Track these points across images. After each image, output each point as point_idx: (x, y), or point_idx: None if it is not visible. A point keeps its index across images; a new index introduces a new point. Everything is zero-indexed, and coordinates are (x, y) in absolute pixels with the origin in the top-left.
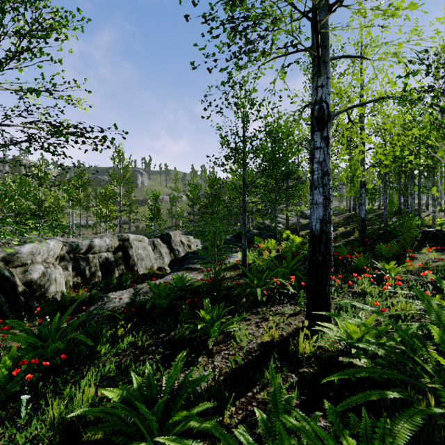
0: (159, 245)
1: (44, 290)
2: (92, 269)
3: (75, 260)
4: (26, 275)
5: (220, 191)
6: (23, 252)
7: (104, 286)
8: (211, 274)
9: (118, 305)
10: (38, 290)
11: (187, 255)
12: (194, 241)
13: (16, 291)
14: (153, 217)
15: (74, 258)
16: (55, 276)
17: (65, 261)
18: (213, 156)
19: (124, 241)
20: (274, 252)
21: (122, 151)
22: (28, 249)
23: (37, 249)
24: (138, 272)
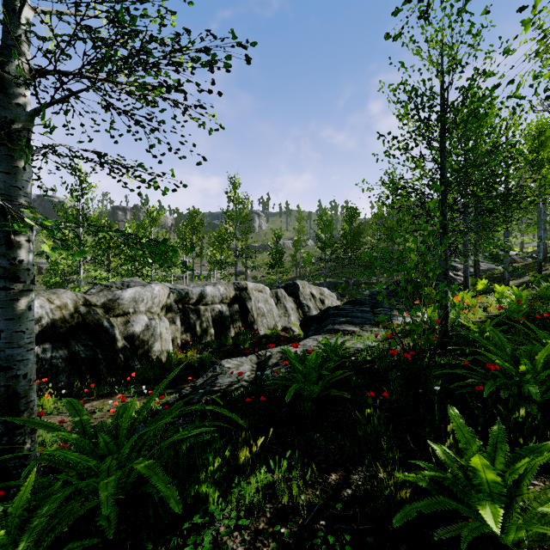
0: (283, 297)
1: (147, 348)
2: (204, 324)
3: (184, 312)
4: (127, 327)
5: (359, 229)
6: (125, 297)
7: (217, 347)
8: (375, 341)
9: (235, 382)
10: (141, 348)
11: (327, 311)
12: (328, 295)
13: (115, 347)
14: (274, 264)
15: (182, 309)
16: (160, 330)
17: (172, 312)
18: (389, 133)
19: (241, 291)
20: (478, 310)
21: (238, 182)
22: (130, 294)
23: (140, 294)
24: (258, 332)
